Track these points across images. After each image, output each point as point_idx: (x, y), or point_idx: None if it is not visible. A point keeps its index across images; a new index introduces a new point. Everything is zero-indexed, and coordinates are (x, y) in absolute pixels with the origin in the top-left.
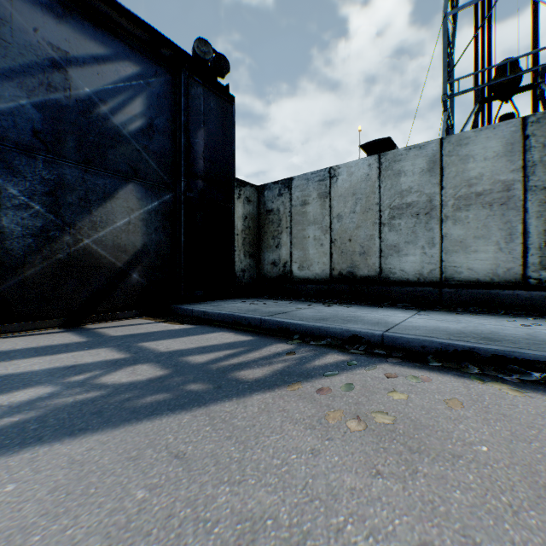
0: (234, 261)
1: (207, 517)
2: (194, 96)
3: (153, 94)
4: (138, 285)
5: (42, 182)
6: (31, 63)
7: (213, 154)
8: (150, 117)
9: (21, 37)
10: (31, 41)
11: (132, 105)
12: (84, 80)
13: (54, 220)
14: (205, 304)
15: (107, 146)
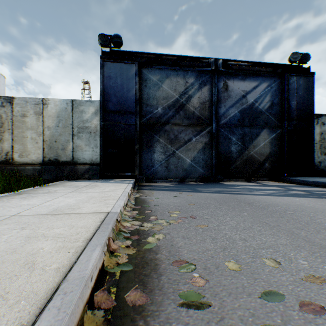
0: (313, 157)
1: None
2: (291, 83)
3: (273, 90)
4: (267, 168)
5: (239, 135)
6: (237, 99)
7: (301, 106)
8: (271, 100)
9: (235, 92)
10: (237, 92)
11: (265, 98)
12: (251, 97)
13: (243, 146)
14: (298, 178)
15: (257, 117)
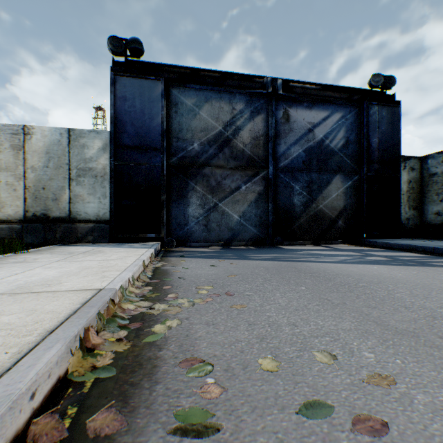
0: (399, 213)
1: (439, 276)
2: (371, 114)
3: (348, 123)
4: (341, 227)
5: (305, 182)
6: (302, 134)
7: (384, 145)
8: (347, 136)
9: (299, 125)
10: (302, 125)
11: (338, 134)
12: (319, 132)
13: (309, 198)
14: (380, 239)
15: (328, 159)
